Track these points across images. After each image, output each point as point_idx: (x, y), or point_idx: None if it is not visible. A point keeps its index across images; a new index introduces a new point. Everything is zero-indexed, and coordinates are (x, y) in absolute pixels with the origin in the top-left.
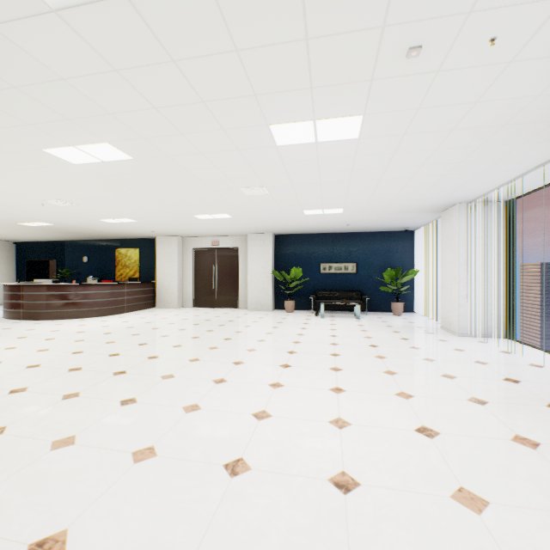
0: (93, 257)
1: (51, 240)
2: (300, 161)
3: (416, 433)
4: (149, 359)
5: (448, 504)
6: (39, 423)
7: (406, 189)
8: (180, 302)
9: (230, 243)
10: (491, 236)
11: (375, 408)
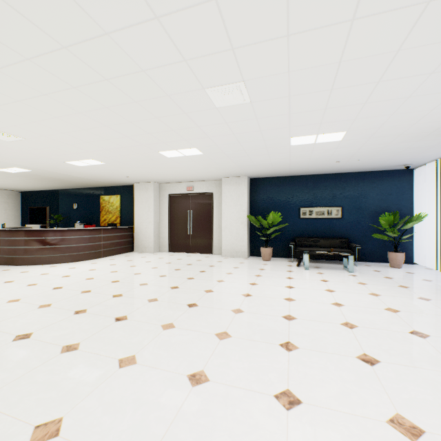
0: (81, 204)
1: (47, 189)
2: None
3: None
4: (60, 354)
5: None
6: None
7: None
8: (156, 247)
9: (204, 188)
10: None
11: None
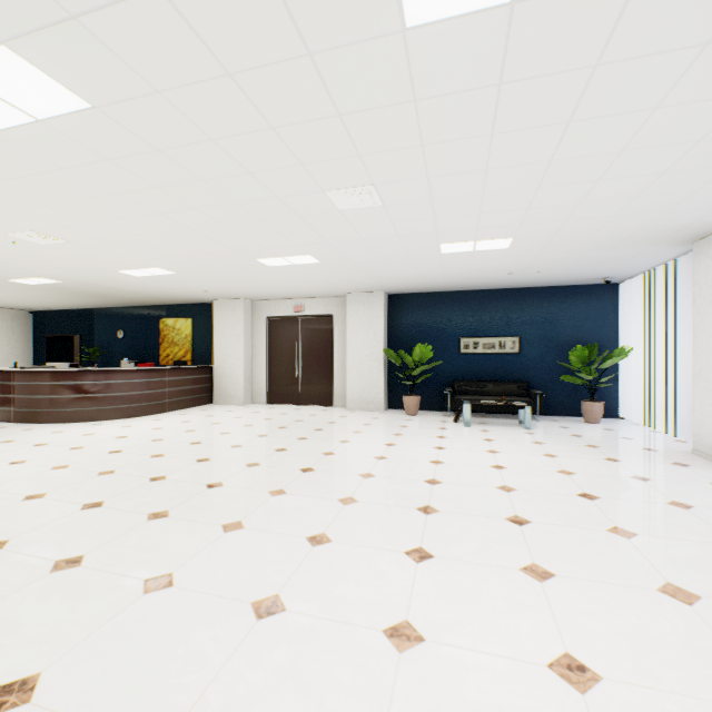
0: (130, 331)
1: (76, 307)
2: (455, 93)
3: None
4: (148, 521)
5: None
6: None
7: (660, 181)
8: (247, 397)
9: (321, 308)
10: None
11: None
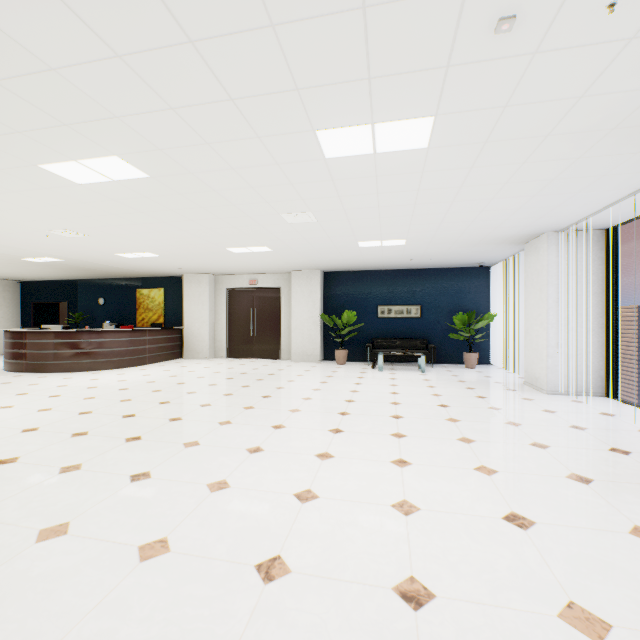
0: (110, 299)
1: (62, 278)
2: (354, 178)
3: (504, 522)
4: (171, 422)
5: (555, 628)
6: (27, 504)
7: (483, 214)
8: (211, 352)
9: (271, 282)
10: (588, 272)
11: (450, 487)
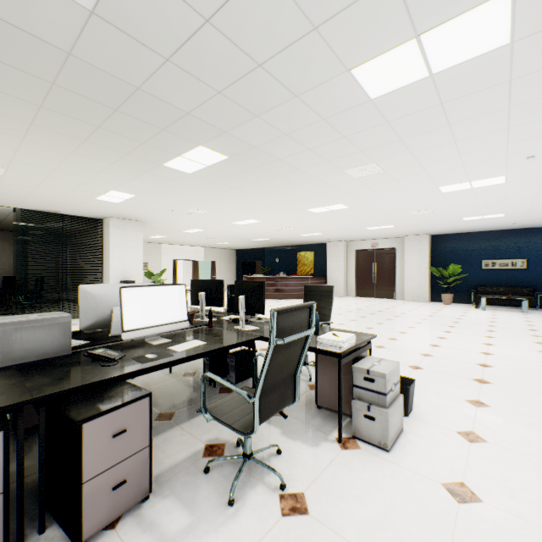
0: (282, 258)
1: (257, 247)
2: (459, 196)
3: (540, 362)
4: (351, 321)
5: None
6: None
7: None
8: (345, 292)
9: (387, 244)
10: None
11: (515, 353)
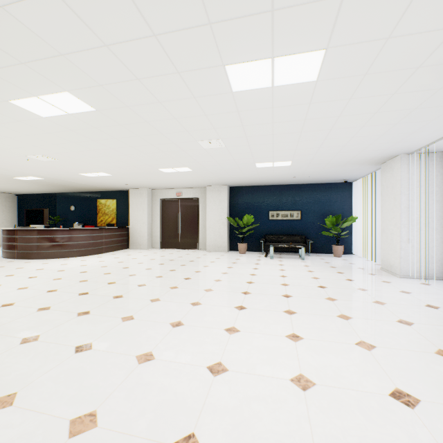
0: (78, 206)
1: (45, 192)
2: (255, 109)
3: (392, 400)
4: (114, 299)
5: None
6: None
7: (353, 140)
8: (149, 244)
9: (192, 194)
10: (432, 185)
11: (338, 362)
